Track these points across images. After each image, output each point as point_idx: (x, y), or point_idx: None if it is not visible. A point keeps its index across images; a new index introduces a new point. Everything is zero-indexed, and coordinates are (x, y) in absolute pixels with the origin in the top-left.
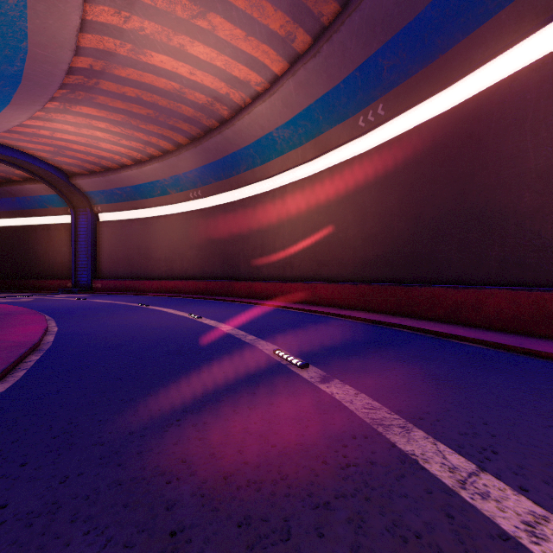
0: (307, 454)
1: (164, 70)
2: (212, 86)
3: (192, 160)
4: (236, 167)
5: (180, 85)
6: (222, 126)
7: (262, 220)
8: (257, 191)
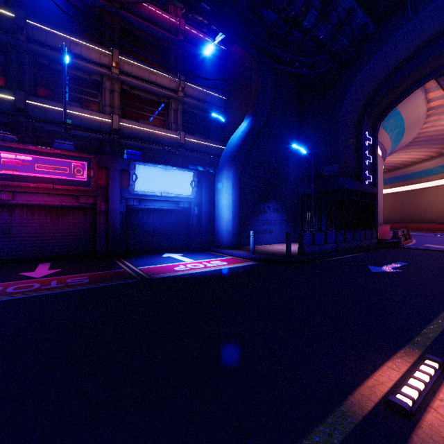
0: (438, 237)
1: (387, 160)
2: (404, 160)
3: (387, 176)
4: (410, 177)
5: (391, 161)
6: (406, 167)
7: (425, 199)
8: (422, 186)
